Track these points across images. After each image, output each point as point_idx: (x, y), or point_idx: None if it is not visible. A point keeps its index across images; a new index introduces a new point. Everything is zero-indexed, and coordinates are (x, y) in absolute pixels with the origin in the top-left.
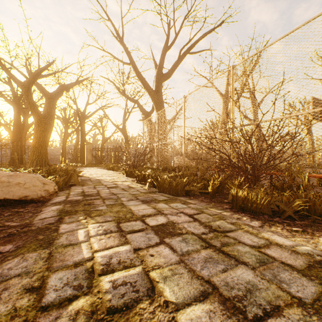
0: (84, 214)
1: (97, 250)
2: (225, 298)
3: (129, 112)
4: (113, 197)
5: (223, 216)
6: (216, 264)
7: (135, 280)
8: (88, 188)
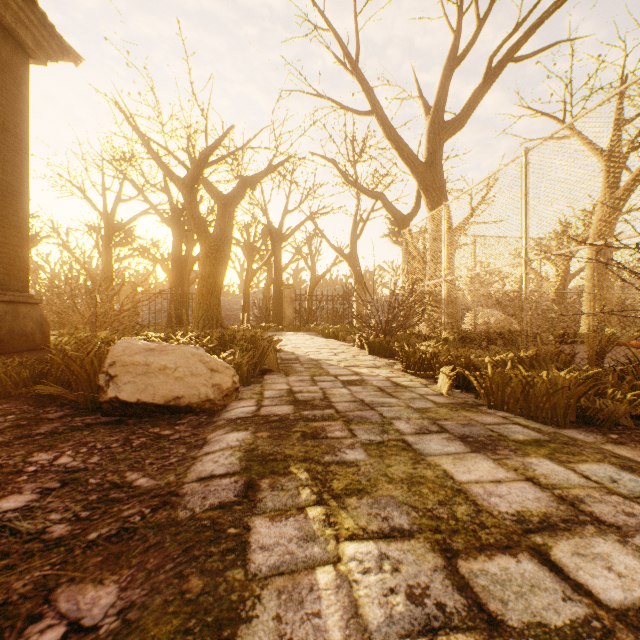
0: (311, 475)
1: None
2: None
3: (363, 220)
4: (369, 416)
5: None
6: None
7: None
8: (300, 383)
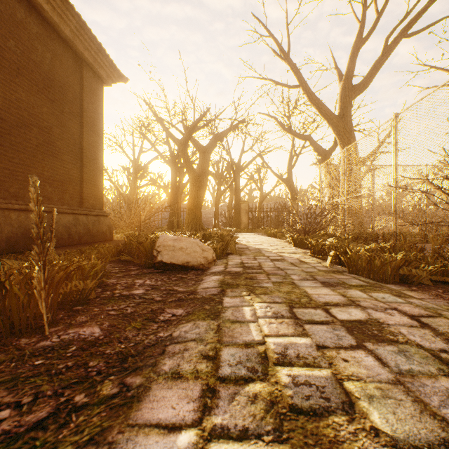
0: (247, 289)
1: (268, 335)
2: None
3: (297, 155)
4: (279, 273)
5: None
6: None
7: (322, 385)
8: (247, 259)
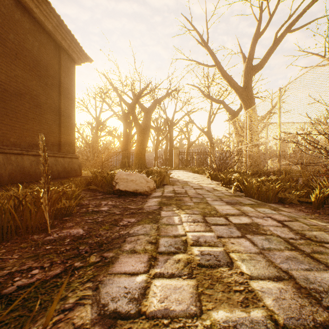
0: (176, 206)
1: (188, 231)
2: (301, 286)
3: (214, 114)
4: (199, 196)
5: (325, 228)
6: (298, 263)
7: (217, 255)
8: (177, 188)
